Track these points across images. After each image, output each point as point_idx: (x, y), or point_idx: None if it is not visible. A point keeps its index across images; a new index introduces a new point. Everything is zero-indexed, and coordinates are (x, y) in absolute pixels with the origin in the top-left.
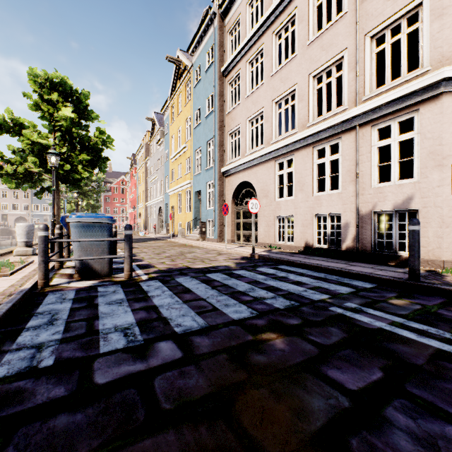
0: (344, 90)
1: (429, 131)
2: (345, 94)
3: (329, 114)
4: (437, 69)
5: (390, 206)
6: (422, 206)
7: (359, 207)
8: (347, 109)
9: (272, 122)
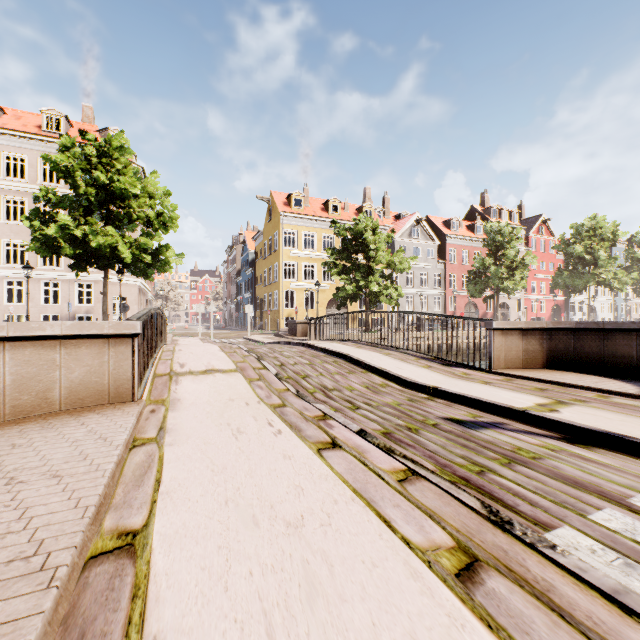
0: (62, 261)
1: (97, 290)
2: (62, 263)
3: (54, 268)
4: (99, 273)
5: (84, 313)
6: (95, 314)
7: (71, 313)
8: (64, 270)
9: (1, 253)
